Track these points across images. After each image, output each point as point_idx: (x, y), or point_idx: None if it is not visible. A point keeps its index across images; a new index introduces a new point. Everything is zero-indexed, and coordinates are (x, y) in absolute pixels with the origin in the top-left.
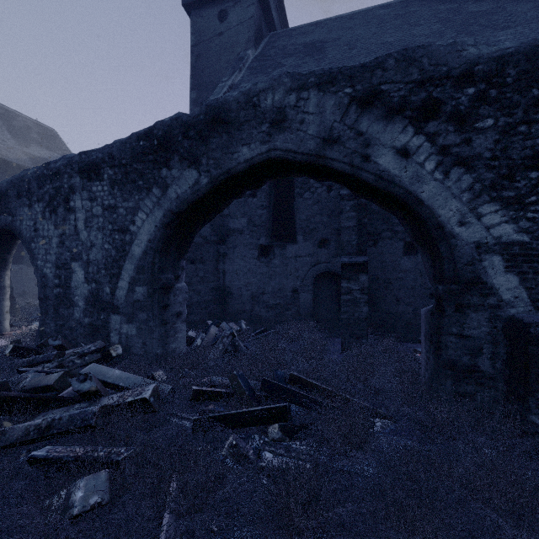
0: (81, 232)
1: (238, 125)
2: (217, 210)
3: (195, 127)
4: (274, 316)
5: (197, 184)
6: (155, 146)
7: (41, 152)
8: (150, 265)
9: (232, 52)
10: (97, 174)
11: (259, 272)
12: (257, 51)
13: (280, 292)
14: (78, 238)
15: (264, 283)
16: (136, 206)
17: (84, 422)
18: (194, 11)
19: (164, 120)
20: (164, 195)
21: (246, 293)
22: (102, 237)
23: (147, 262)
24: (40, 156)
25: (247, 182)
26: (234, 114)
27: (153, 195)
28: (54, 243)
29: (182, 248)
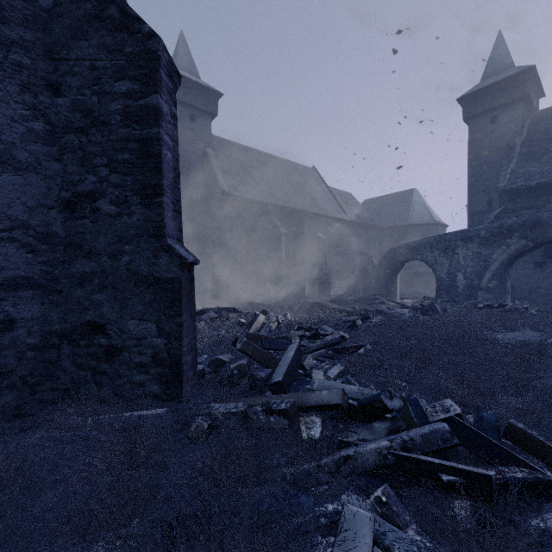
0: (460, 261)
1: (548, 226)
2: (530, 252)
3: (525, 226)
4: (546, 300)
5: (526, 245)
6: (503, 232)
7: (356, 211)
8: (500, 273)
9: (502, 141)
10: (470, 241)
11: (535, 276)
12: (522, 136)
13: (551, 287)
14: (459, 264)
15: (538, 282)
16: (492, 252)
17: (514, 308)
18: (471, 120)
19: (508, 222)
20: (508, 249)
21: (524, 288)
22: (472, 263)
23: (498, 272)
24: (357, 213)
25: (549, 243)
26: (546, 222)
27: (501, 249)
28: (446, 265)
29: (510, 267)
